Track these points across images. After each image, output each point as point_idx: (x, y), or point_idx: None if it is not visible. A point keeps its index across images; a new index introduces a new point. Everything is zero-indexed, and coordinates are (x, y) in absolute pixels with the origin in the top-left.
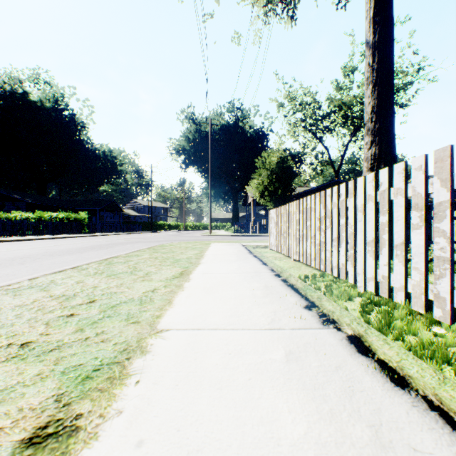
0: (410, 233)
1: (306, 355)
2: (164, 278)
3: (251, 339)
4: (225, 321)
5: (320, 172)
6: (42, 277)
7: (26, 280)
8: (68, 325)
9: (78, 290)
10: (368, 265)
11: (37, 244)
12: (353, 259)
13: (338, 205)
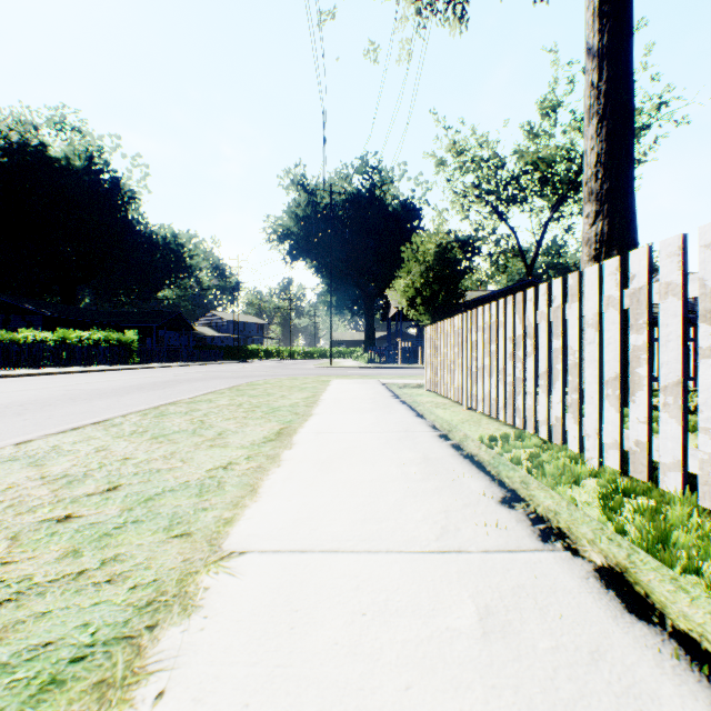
0: (655, 364)
1: (521, 620)
2: (248, 443)
3: (405, 576)
4: (354, 533)
5: (504, 268)
6: (40, 440)
7: (11, 445)
8: (52, 542)
9: (94, 465)
10: (607, 421)
11: (54, 382)
12: (578, 410)
13: (547, 316)
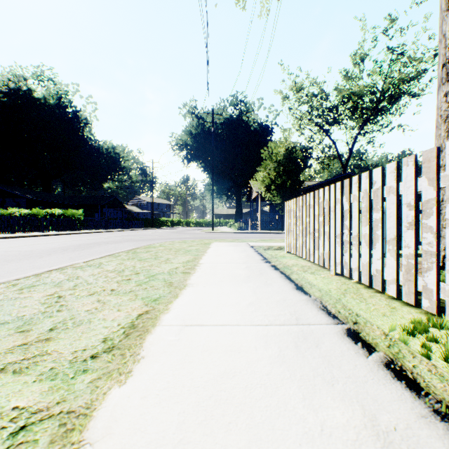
0: None
1: None
2: (68, 358)
3: None
4: None
5: (327, 167)
6: None
7: None
8: None
9: None
10: None
11: (9, 243)
12: None
13: None
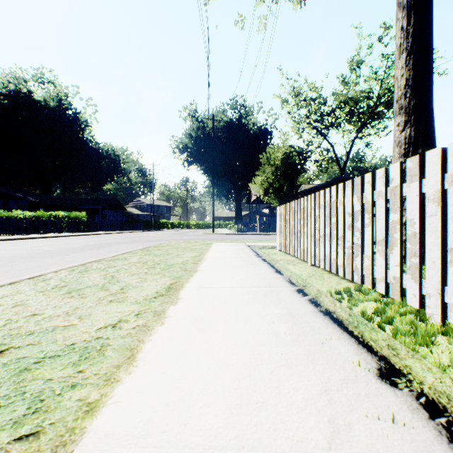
0: None
1: None
2: (142, 298)
3: None
4: (229, 432)
5: (325, 170)
6: None
7: None
8: None
9: (1, 322)
10: (452, 284)
11: (27, 244)
12: (417, 272)
13: (385, 194)
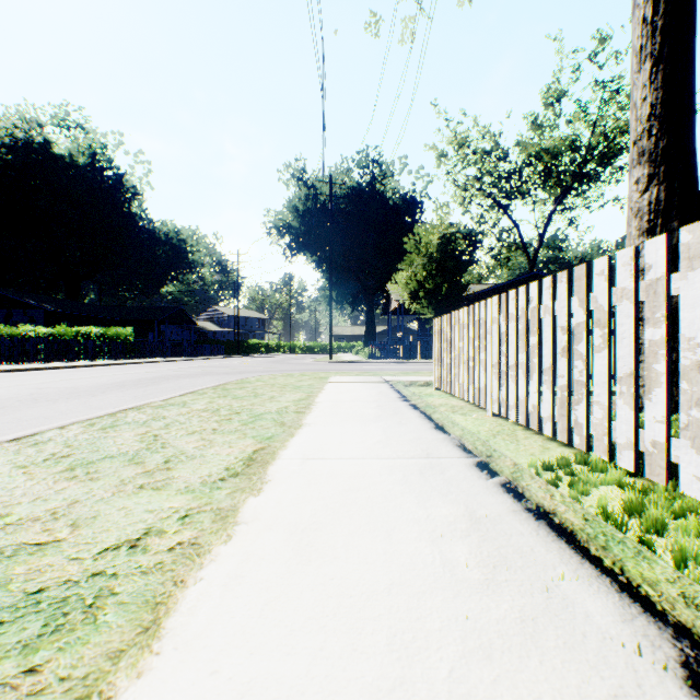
0: None
1: None
2: (198, 480)
3: None
4: None
5: (506, 262)
6: None
7: None
8: None
9: None
10: None
11: (35, 378)
12: None
13: (634, 294)
